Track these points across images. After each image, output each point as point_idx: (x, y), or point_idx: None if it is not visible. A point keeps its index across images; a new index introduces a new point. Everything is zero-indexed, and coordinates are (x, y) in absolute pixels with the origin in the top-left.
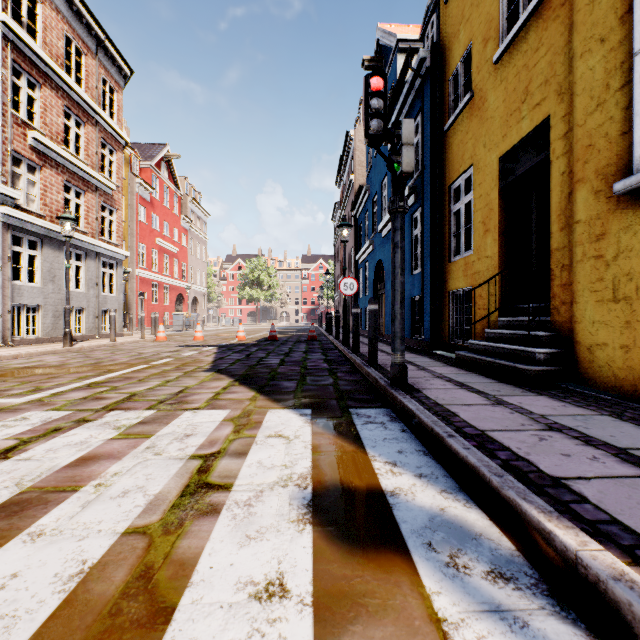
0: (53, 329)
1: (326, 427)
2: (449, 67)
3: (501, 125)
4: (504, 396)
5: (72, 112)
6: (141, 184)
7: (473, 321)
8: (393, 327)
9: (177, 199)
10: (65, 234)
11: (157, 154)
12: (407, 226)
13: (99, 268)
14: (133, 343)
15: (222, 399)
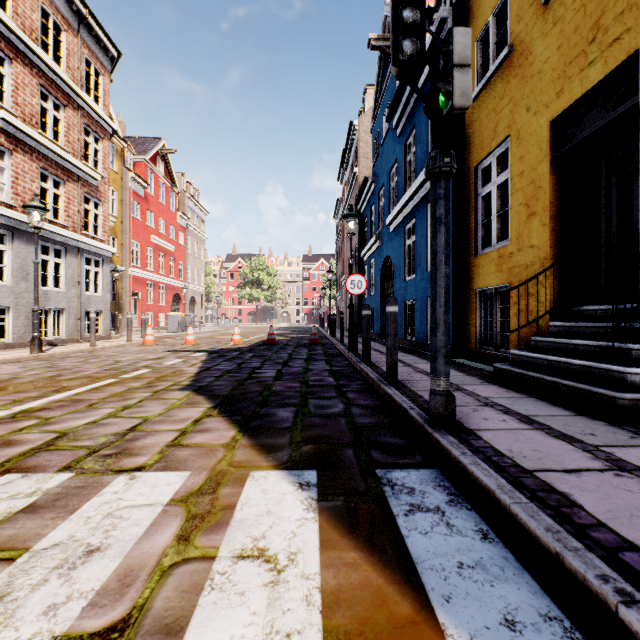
0: (26, 332)
1: (344, 523)
2: (476, 25)
3: (554, 79)
4: (612, 448)
5: (50, 93)
6: (134, 178)
7: (511, 326)
8: (434, 339)
9: (174, 195)
10: (33, 225)
11: (152, 148)
12: (421, 216)
13: (82, 265)
14: (117, 347)
15: (185, 445)
